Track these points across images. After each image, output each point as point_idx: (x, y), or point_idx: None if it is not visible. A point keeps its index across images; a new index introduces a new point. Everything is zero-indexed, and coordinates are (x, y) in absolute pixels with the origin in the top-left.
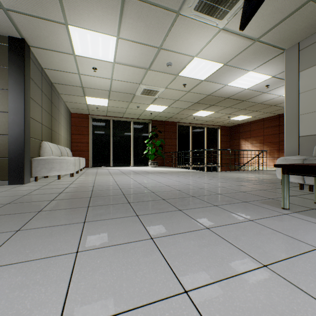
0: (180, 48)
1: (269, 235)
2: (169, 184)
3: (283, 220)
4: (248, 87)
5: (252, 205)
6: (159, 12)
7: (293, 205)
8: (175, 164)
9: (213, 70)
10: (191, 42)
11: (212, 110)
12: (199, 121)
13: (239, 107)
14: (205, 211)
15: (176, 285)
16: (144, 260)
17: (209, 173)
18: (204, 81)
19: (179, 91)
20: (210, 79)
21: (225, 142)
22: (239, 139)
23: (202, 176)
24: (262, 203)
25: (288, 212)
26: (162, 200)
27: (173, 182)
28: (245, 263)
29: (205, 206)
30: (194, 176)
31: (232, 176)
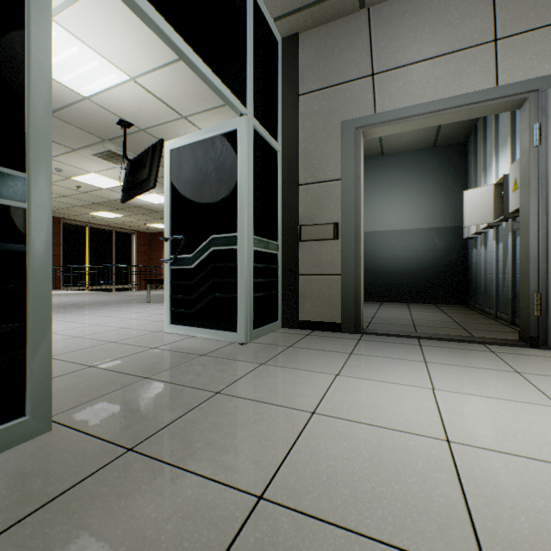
0: (76, 164)
1: (127, 308)
2: (63, 301)
3: (141, 305)
4: (157, 203)
5: (132, 303)
6: (55, 144)
7: (157, 302)
8: (60, 285)
9: (116, 185)
10: (89, 165)
11: (121, 214)
12: (102, 221)
13: (155, 216)
14: (98, 307)
15: (83, 315)
16: (68, 314)
17: (113, 293)
18: (106, 189)
19: (71, 189)
20: (113, 189)
21: (144, 254)
22: (162, 252)
23: (103, 295)
24: (139, 302)
25: (149, 303)
26: (63, 307)
27: (67, 300)
28: (110, 311)
29: (99, 306)
30: (93, 296)
31: (137, 294)
